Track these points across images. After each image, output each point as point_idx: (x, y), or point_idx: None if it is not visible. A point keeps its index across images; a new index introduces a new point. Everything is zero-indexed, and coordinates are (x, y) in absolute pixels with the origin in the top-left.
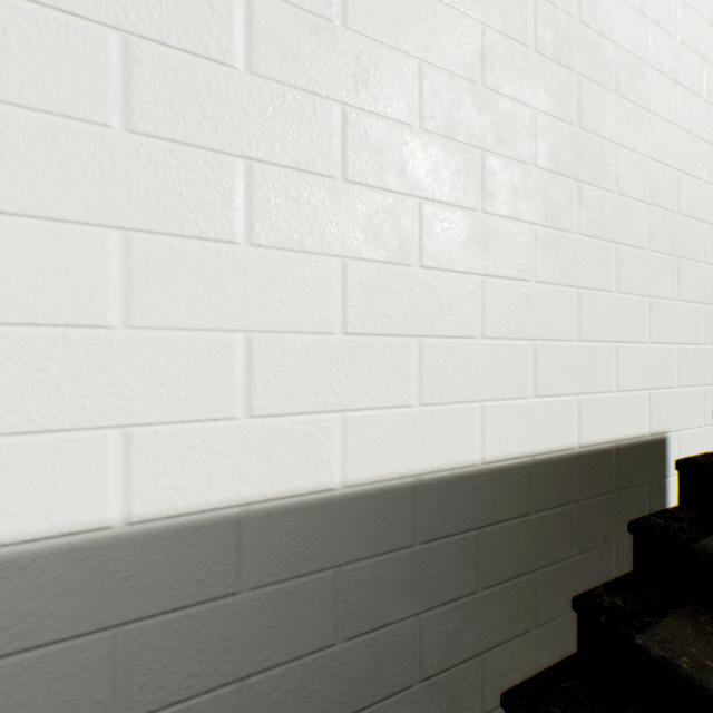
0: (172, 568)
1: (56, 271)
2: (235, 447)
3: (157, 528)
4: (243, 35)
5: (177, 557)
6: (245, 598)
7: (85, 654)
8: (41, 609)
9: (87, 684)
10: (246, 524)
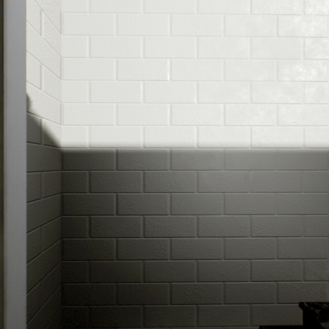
0: (312, 160)
1: (291, 92)
2: (326, 133)
3: (309, 150)
4: (328, 28)
5: (313, 158)
6: (328, 172)
7: (295, 174)
8: (288, 162)
9: (296, 181)
10: (328, 153)
